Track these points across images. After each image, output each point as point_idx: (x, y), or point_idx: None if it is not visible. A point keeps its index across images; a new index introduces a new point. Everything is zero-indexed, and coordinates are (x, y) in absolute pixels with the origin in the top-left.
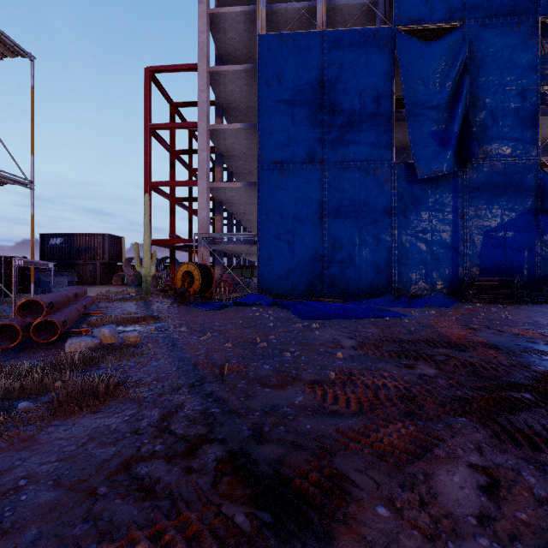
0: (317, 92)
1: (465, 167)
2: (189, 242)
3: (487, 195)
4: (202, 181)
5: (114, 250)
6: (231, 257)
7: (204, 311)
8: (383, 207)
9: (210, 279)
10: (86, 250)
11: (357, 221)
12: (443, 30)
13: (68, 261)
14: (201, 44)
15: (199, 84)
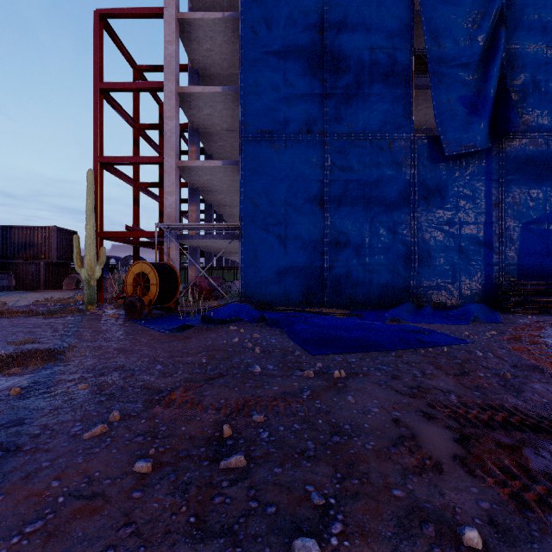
0: (316, 43)
1: (500, 143)
2: (152, 236)
3: (527, 178)
4: (169, 157)
5: (65, 247)
6: (210, 256)
7: (154, 333)
8: (399, 192)
9: (173, 284)
10: (27, 247)
11: (367, 209)
12: None
13: (4, 260)
14: None
15: (164, 33)
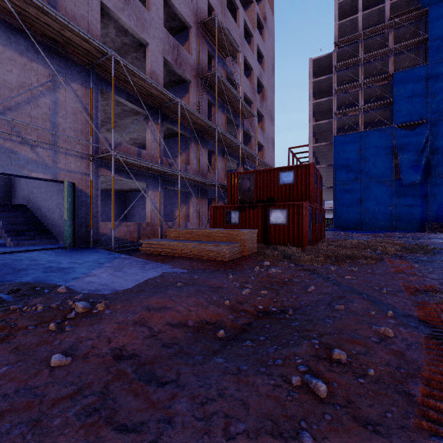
0: (358, 154)
1: (428, 178)
2: None
3: (440, 189)
4: None
5: None
6: None
7: None
8: (388, 196)
9: None
10: None
11: (376, 201)
12: (418, 122)
13: None
14: (310, 137)
15: (309, 152)
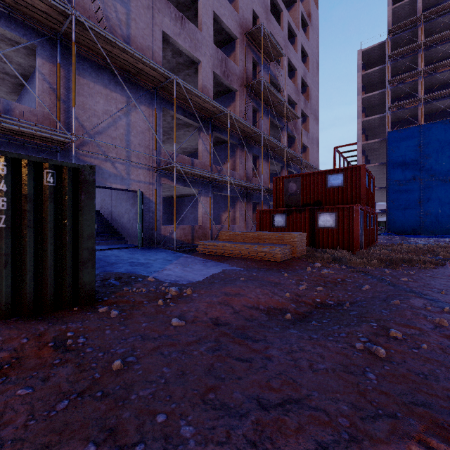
0: (417, 151)
1: None
2: None
3: None
4: None
5: None
6: None
7: None
8: None
9: None
10: None
11: (439, 202)
12: None
13: None
14: (359, 135)
15: (357, 150)
